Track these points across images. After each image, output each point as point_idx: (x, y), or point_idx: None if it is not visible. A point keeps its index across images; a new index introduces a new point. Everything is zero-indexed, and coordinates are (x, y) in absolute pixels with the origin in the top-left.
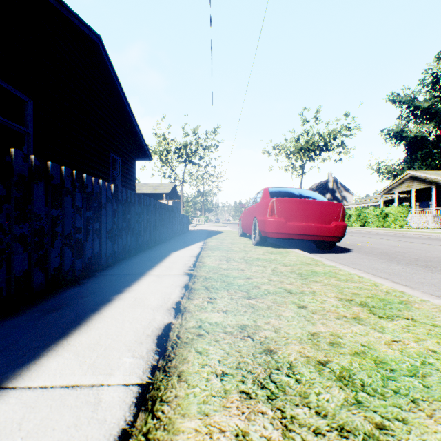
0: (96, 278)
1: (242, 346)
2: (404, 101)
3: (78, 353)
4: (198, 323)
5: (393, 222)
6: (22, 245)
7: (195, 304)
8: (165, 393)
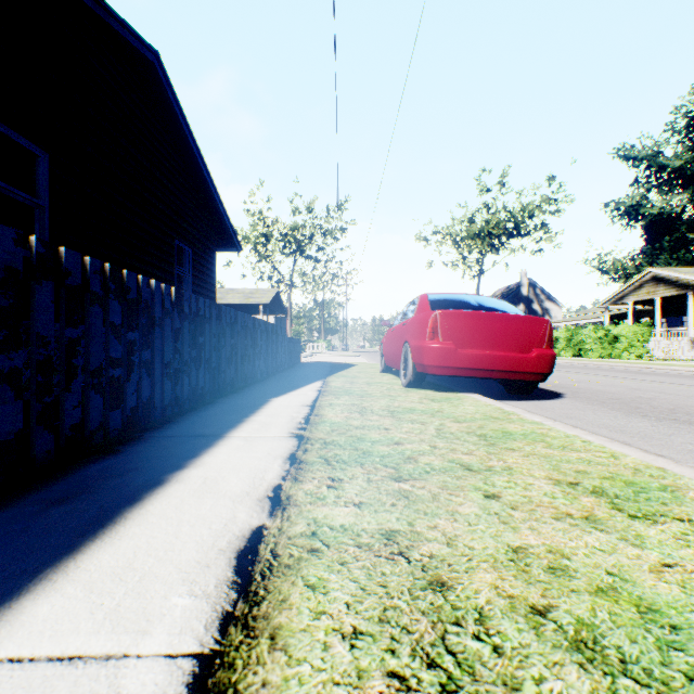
0: (143, 443)
1: (389, 575)
2: (641, 158)
3: (91, 586)
4: (311, 527)
5: (627, 350)
6: (13, 388)
7: (306, 490)
8: (244, 675)
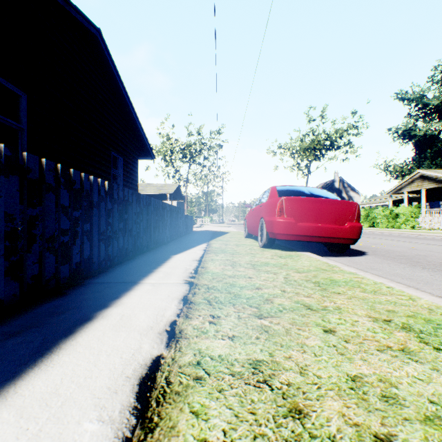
0: (83, 287)
1: (257, 402)
2: (412, 99)
3: (22, 411)
4: (196, 357)
5: (404, 223)
6: None
7: (194, 325)
8: None
